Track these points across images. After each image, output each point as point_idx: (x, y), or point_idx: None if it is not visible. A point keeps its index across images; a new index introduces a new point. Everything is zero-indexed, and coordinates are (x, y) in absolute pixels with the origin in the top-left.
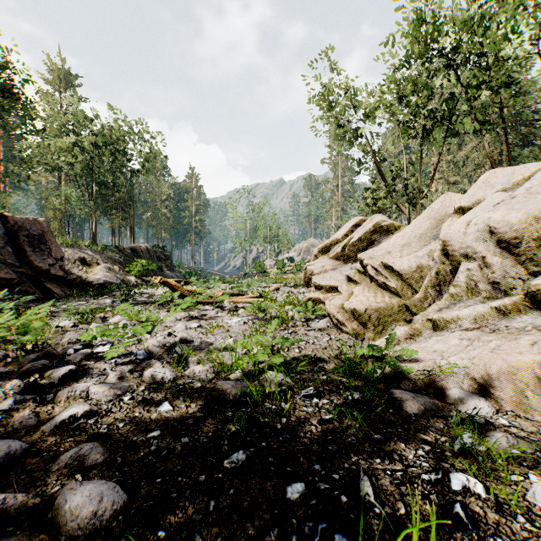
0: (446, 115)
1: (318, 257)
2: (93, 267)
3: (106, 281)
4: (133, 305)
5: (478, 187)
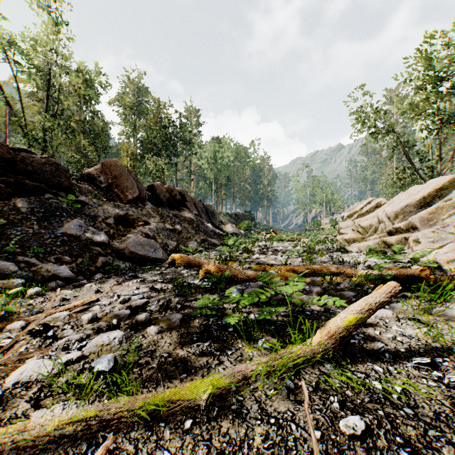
0: (452, 120)
1: (346, 220)
2: (226, 225)
3: (234, 232)
4: None
5: (403, 194)
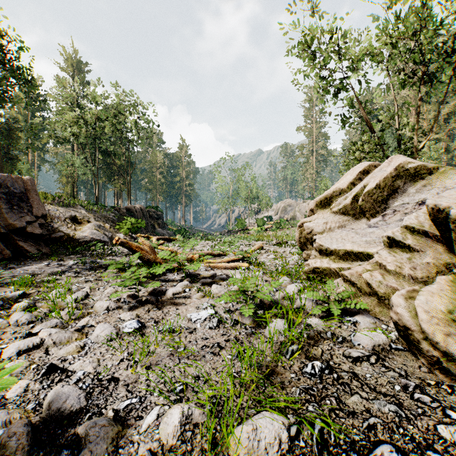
0: None
1: (314, 212)
2: (83, 225)
3: (93, 239)
4: (90, 270)
5: None
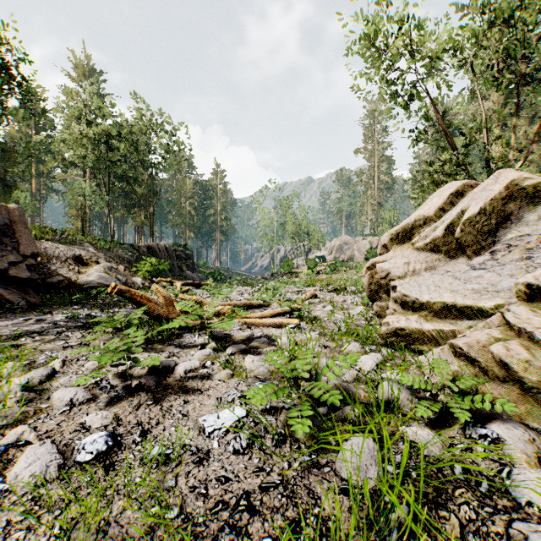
0: None
1: (389, 248)
2: (89, 267)
3: (101, 284)
4: (80, 329)
5: None
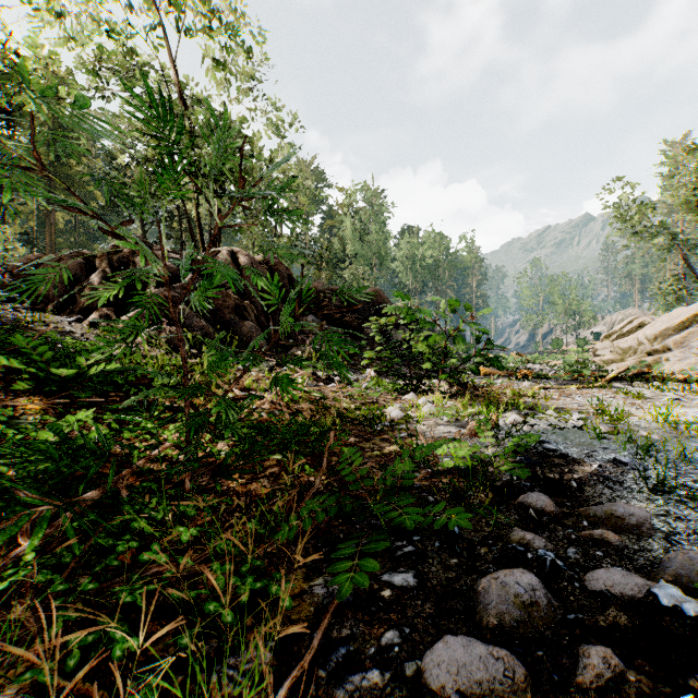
0: None
1: (603, 341)
2: None
3: None
4: None
5: (665, 316)
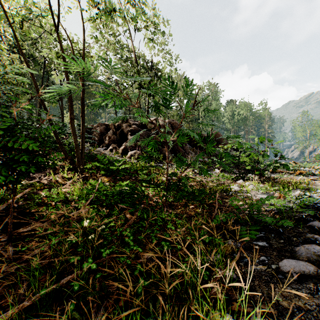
0: None
1: None
2: None
3: None
4: None
5: None
